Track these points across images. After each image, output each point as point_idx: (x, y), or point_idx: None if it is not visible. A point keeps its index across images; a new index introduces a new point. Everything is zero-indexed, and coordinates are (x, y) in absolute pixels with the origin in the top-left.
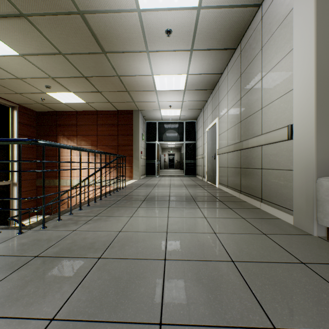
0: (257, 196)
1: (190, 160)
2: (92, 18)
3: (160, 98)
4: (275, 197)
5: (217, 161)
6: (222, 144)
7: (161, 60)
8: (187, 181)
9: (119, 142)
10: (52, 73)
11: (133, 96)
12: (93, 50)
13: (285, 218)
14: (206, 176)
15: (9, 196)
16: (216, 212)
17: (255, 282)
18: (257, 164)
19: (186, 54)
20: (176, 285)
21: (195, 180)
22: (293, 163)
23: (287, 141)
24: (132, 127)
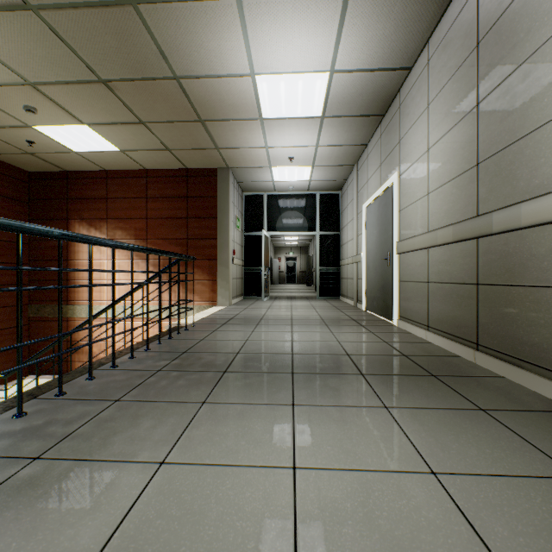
0: None
1: (329, 267)
2: None
3: (271, 140)
4: None
5: (395, 269)
6: (412, 229)
7: (272, 28)
8: (326, 310)
9: (190, 232)
10: (27, 70)
11: (215, 133)
12: None
13: None
14: (364, 300)
15: None
16: (454, 435)
17: None
18: None
19: (333, 4)
20: None
21: (341, 308)
22: None
23: None
24: (216, 202)
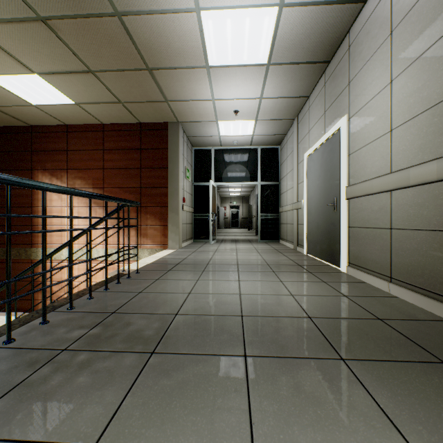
0: None
1: (269, 213)
2: None
3: (217, 91)
4: None
5: (343, 214)
6: (366, 171)
7: None
8: (270, 254)
9: (143, 181)
10: None
11: (163, 84)
12: None
13: None
14: (306, 244)
15: None
16: None
17: None
18: None
19: None
20: None
21: (283, 251)
22: None
23: None
24: (167, 154)
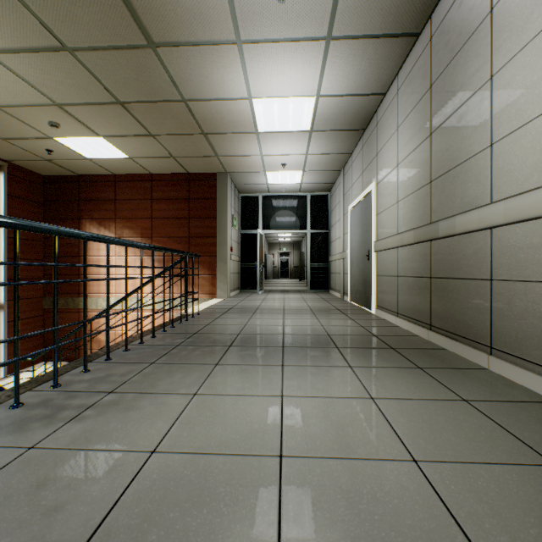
0: (477, 340)
1: (319, 263)
2: None
3: (265, 149)
4: (537, 347)
5: (373, 265)
6: (386, 231)
7: (267, 64)
8: (315, 302)
9: (191, 231)
10: (57, 94)
11: (216, 144)
12: (129, 39)
13: None
14: (349, 292)
15: None
16: (393, 380)
17: None
18: (479, 270)
19: (317, 48)
20: None
21: (329, 300)
22: None
23: None
24: (215, 204)
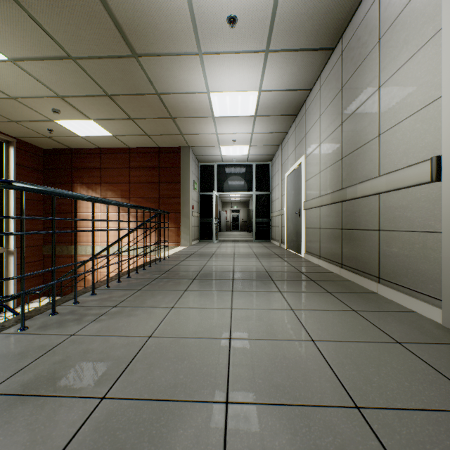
0: (371, 273)
1: (262, 218)
2: None
3: (220, 129)
4: (405, 275)
5: (303, 220)
6: (312, 194)
7: (221, 69)
8: (259, 249)
9: (161, 193)
10: (60, 89)
11: (181, 125)
12: (118, 51)
13: (424, 312)
14: (286, 241)
15: (3, 269)
16: (309, 300)
17: None
18: (372, 223)
19: (258, 57)
20: None
21: (270, 247)
22: (442, 221)
23: (428, 184)
24: (180, 171)
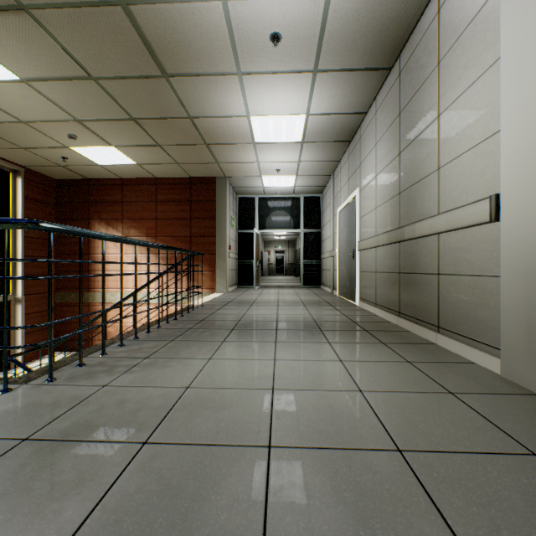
0: (430, 322)
1: (311, 260)
2: (143, 13)
3: (261, 157)
4: (465, 324)
5: (357, 262)
6: (367, 232)
7: (263, 90)
8: (307, 296)
9: (193, 231)
10: (78, 112)
11: (217, 153)
12: (146, 71)
13: (483, 363)
14: (338, 287)
15: (9, 320)
16: (360, 351)
17: (450, 499)
18: (431, 267)
19: (305, 78)
20: (291, 506)
21: (320, 294)
22: (501, 264)
23: (487, 224)
24: (215, 206)
